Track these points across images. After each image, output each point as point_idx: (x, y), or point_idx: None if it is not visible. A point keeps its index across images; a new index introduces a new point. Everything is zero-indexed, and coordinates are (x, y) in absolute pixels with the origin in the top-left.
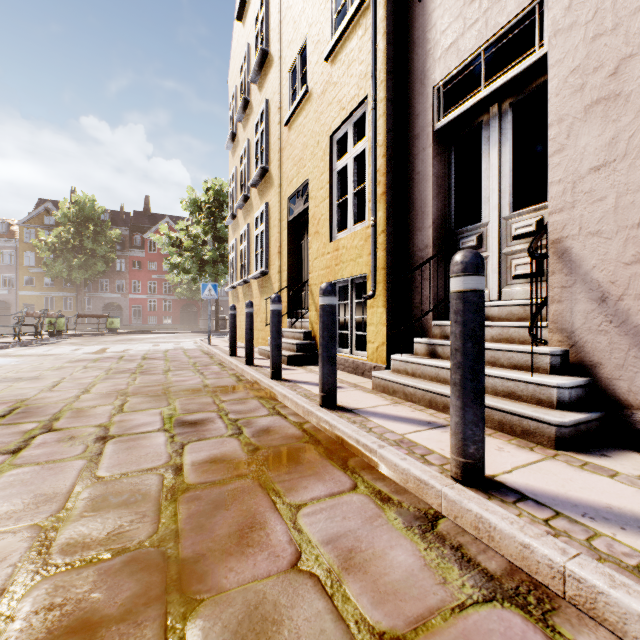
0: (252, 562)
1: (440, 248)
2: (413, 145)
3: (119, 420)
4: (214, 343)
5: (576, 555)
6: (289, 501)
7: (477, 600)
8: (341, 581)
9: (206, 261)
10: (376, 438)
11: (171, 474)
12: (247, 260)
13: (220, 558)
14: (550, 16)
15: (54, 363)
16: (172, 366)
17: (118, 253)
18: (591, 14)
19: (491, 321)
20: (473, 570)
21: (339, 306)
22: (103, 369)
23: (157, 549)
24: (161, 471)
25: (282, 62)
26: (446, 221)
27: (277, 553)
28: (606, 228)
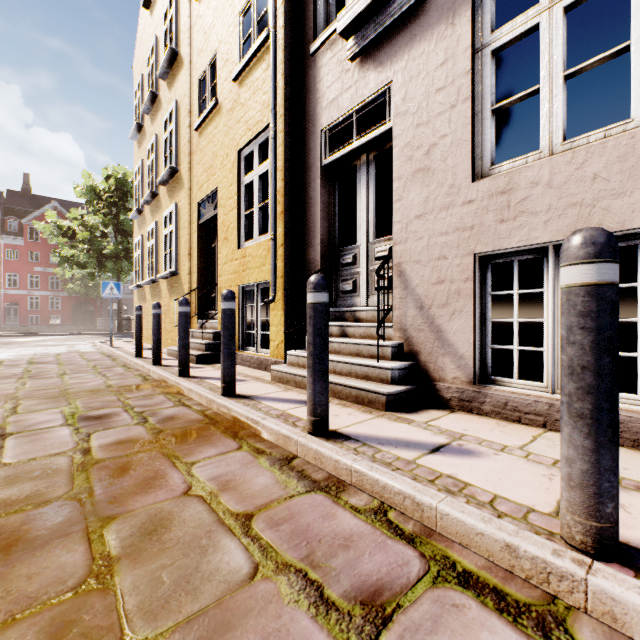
0: (154, 495)
1: (327, 262)
2: (307, 174)
3: (15, 420)
4: (117, 345)
5: (360, 460)
6: (186, 461)
7: (302, 492)
8: (218, 496)
9: (106, 255)
10: (262, 414)
11: (80, 455)
12: (155, 259)
13: (128, 497)
14: (394, 101)
15: None
16: (68, 369)
17: None
18: (416, 108)
19: (362, 322)
20: (306, 480)
21: (247, 308)
22: None
23: (74, 499)
24: (70, 454)
25: (193, 67)
26: (332, 240)
27: (173, 489)
28: (423, 259)
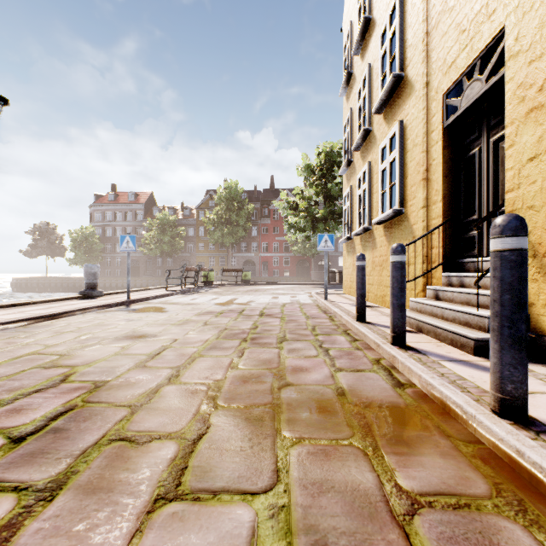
0: None
1: None
2: None
3: None
4: (329, 298)
5: None
6: None
7: None
8: None
9: (318, 219)
10: None
11: None
12: (367, 204)
13: None
14: None
15: (186, 315)
16: (287, 331)
17: (252, 222)
18: None
19: None
20: None
21: None
22: (218, 328)
23: None
24: None
25: None
26: None
27: None
28: None
